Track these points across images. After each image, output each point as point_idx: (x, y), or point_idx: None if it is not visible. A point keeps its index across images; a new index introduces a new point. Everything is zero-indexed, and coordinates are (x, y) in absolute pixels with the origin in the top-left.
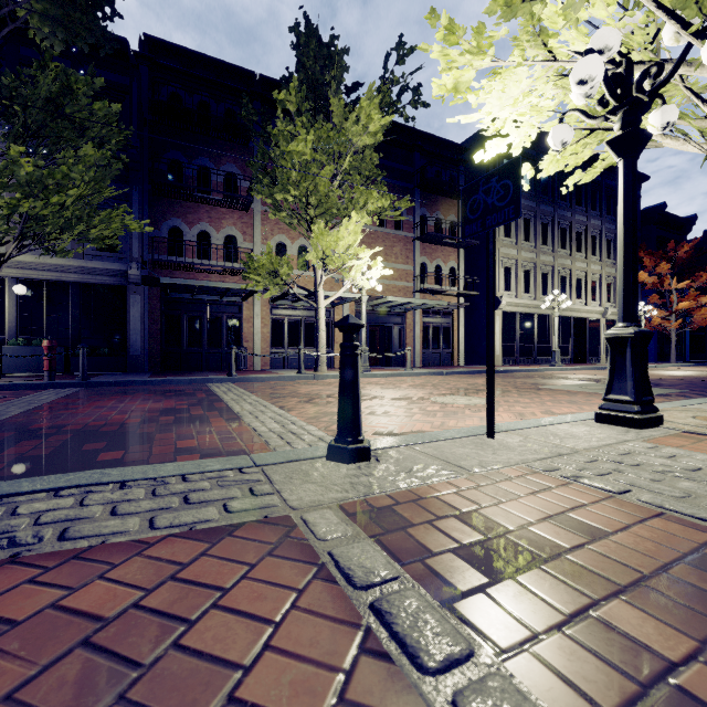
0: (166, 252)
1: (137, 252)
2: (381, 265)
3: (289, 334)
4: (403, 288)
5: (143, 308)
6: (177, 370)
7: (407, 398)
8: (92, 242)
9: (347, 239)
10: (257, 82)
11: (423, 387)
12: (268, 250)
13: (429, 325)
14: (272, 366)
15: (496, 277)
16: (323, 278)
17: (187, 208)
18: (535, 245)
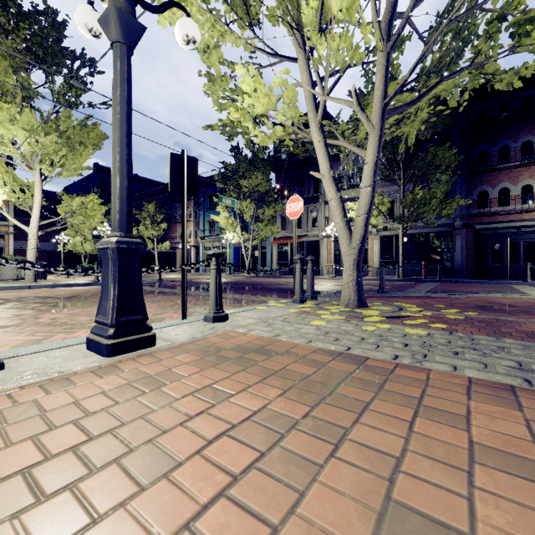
0: (476, 207)
1: (458, 211)
2: None
3: None
4: None
5: (462, 242)
6: (483, 278)
7: None
8: (444, 217)
9: None
10: None
11: None
12: None
13: None
14: None
15: None
16: None
17: (490, 177)
18: None
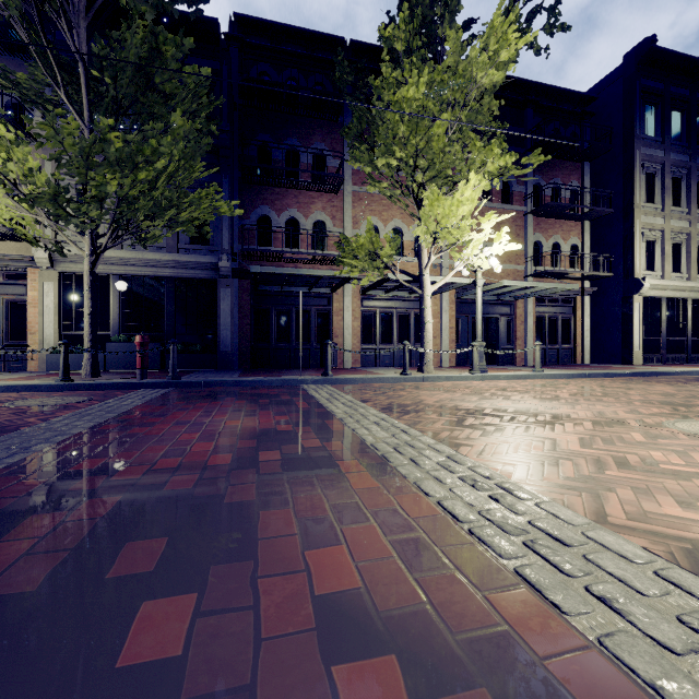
0: (255, 242)
1: (227, 243)
2: (506, 238)
3: (381, 328)
4: (513, 272)
5: (232, 302)
6: (265, 367)
7: (615, 421)
8: (181, 225)
9: (461, 208)
10: (347, 49)
11: (597, 398)
12: (369, 226)
13: (543, 315)
14: (362, 363)
15: (635, 254)
16: (431, 259)
17: (275, 194)
18: (688, 211)
